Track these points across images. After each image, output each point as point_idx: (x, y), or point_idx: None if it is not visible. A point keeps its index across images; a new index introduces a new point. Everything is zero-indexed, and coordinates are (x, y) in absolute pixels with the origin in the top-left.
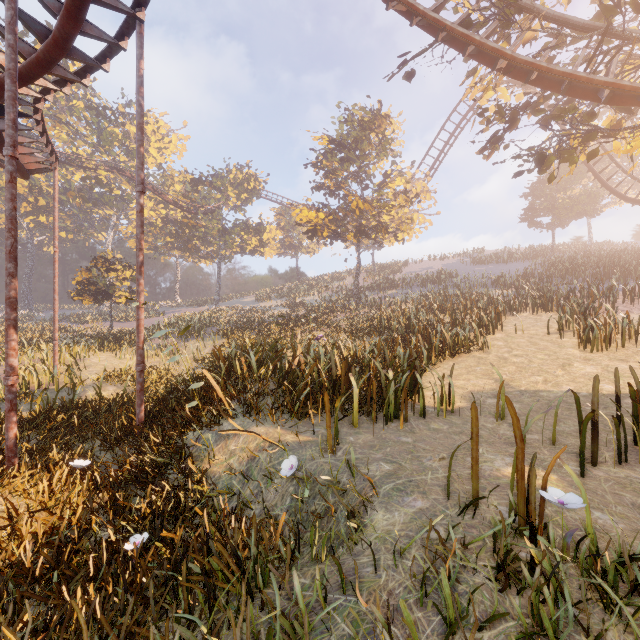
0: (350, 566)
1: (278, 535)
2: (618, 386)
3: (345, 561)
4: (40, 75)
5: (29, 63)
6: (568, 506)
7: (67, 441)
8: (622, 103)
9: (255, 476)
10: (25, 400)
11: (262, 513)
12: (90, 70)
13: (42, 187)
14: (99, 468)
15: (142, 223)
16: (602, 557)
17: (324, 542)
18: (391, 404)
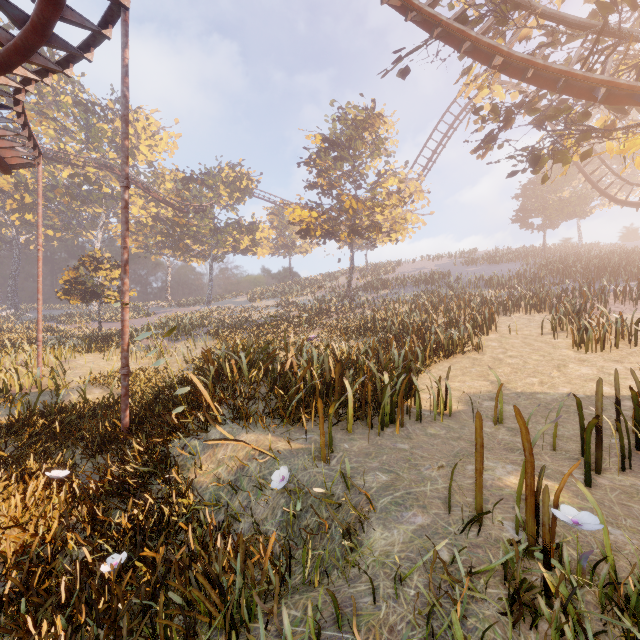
0: (346, 595)
1: (267, 559)
2: (618, 389)
3: (340, 588)
4: (18, 63)
5: (6, 50)
6: (583, 526)
7: (46, 449)
8: (617, 102)
9: (244, 487)
10: (5, 404)
11: (251, 527)
12: (73, 60)
13: (28, 184)
14: (80, 477)
15: (127, 220)
16: (618, 580)
17: (317, 565)
18: (387, 408)
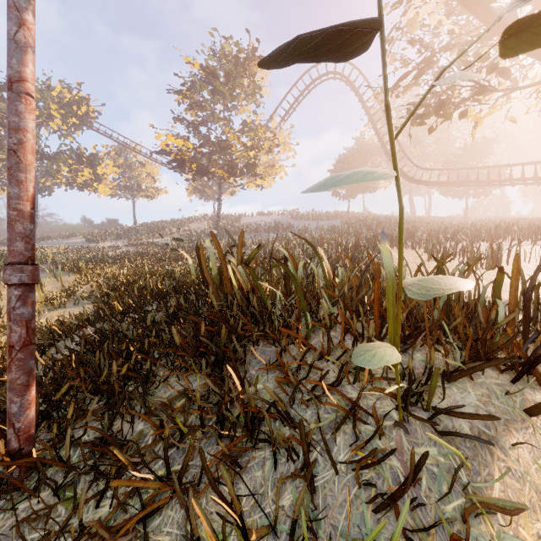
0: None
1: None
2: None
3: None
4: None
5: None
6: None
7: None
8: (536, 55)
9: None
10: None
11: None
12: None
13: None
14: None
15: None
16: None
17: None
18: None
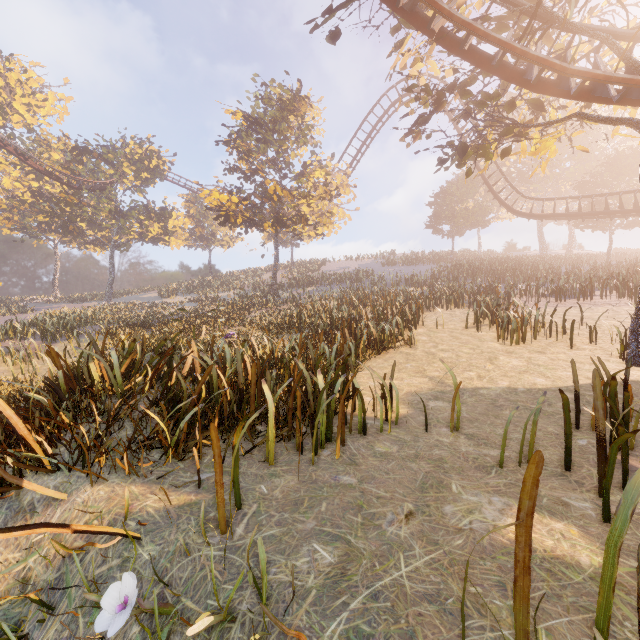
0: None
1: None
2: (577, 381)
3: None
4: None
5: None
6: None
7: None
8: (544, 91)
9: (71, 595)
10: None
11: None
12: None
13: None
14: None
15: None
16: None
17: None
18: (322, 422)
